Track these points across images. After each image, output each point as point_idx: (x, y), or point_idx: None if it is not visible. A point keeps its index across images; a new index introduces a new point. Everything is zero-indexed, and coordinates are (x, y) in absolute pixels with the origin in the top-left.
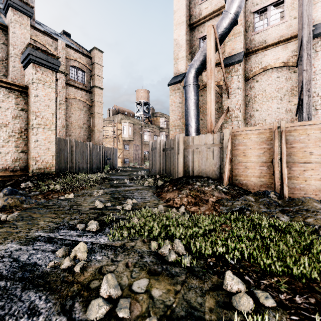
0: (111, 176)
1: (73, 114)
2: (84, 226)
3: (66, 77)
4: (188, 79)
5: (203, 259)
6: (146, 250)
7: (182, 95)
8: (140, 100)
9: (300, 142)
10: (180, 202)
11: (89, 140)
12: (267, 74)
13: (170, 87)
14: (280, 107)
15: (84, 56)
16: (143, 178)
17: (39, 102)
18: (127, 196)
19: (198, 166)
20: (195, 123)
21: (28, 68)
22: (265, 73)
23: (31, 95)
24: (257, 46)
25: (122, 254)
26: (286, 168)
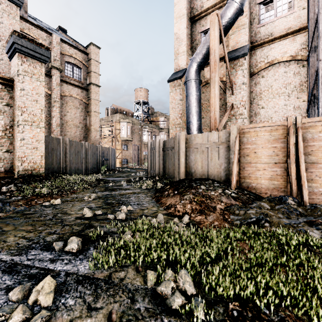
0: (107, 178)
1: (69, 112)
2: (61, 245)
3: (61, 74)
4: (190, 74)
5: (222, 303)
6: (139, 286)
7: (183, 91)
8: (139, 99)
9: (319, 140)
10: (183, 209)
11: (85, 139)
12: (273, 69)
13: (170, 83)
14: (287, 104)
15: (80, 52)
16: (141, 180)
17: (26, 96)
18: (122, 202)
19: (202, 167)
20: (197, 121)
21: (14, 59)
22: (271, 68)
23: (17, 88)
24: (262, 40)
25: (105, 293)
26: (304, 169)
